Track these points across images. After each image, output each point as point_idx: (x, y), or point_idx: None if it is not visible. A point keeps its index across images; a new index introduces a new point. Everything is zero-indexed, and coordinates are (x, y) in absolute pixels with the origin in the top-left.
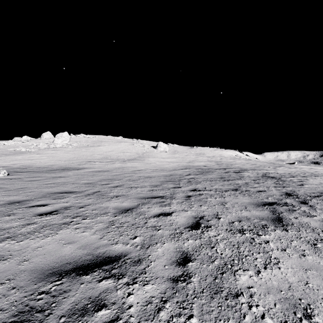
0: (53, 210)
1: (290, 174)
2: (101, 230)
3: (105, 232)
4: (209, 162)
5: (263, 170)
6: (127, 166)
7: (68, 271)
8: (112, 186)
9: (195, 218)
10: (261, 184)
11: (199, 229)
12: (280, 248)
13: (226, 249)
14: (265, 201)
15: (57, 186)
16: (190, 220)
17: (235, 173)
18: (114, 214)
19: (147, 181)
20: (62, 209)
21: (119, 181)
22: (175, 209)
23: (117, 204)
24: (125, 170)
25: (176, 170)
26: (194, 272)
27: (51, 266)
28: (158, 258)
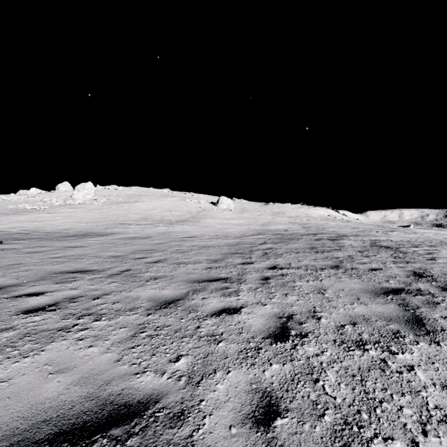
0: (51, 302)
1: (411, 243)
2: (120, 344)
3: (127, 347)
4: (292, 225)
5: (370, 237)
6: (175, 230)
7: (41, 442)
8: (150, 261)
9: (279, 319)
10: (372, 259)
11: (287, 341)
12: (439, 381)
13: (341, 385)
14: (385, 286)
15: (67, 262)
16: (271, 323)
17: (331, 241)
18: (148, 311)
19: (202, 253)
20: (65, 301)
21: (162, 253)
22: (246, 300)
23: (154, 291)
24: (171, 237)
25: (245, 236)
26: (287, 445)
27: (12, 429)
28: (218, 406)
